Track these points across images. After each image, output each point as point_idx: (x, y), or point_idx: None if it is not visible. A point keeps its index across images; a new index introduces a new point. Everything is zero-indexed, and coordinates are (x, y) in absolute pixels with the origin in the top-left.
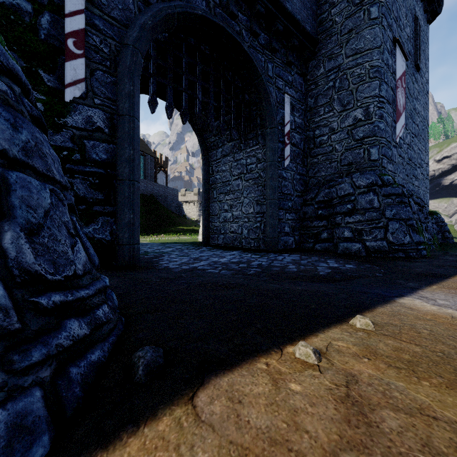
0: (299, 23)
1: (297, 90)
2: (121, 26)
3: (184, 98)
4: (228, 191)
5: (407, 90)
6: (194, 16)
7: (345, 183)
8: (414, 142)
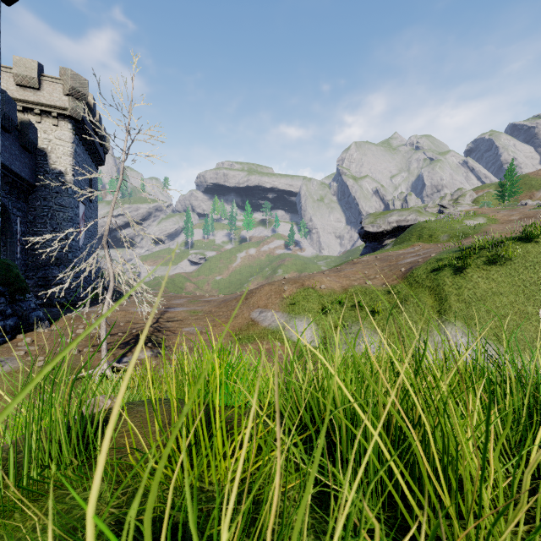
0: (28, 181)
1: (23, 211)
2: None
3: None
4: None
5: (86, 217)
6: None
7: (56, 270)
8: (90, 241)
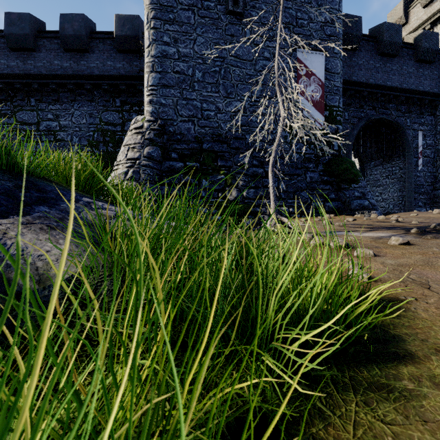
0: (428, 92)
1: (428, 125)
2: (346, 137)
3: (361, 148)
4: (379, 185)
5: None
6: (370, 120)
7: None
8: None
